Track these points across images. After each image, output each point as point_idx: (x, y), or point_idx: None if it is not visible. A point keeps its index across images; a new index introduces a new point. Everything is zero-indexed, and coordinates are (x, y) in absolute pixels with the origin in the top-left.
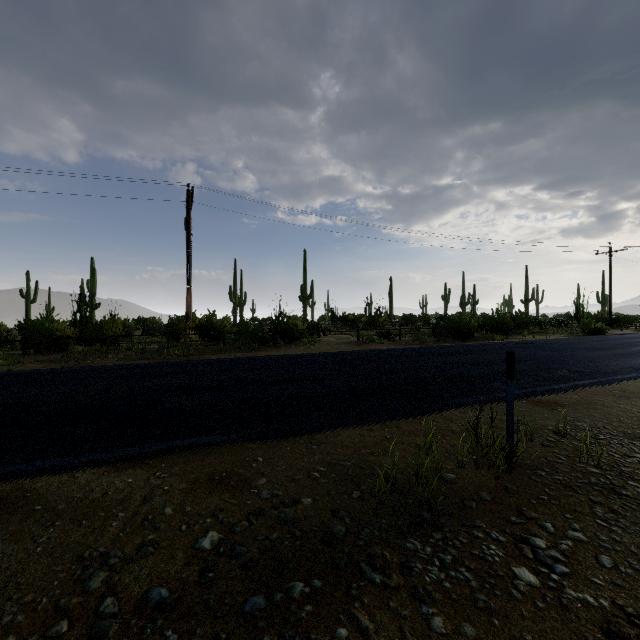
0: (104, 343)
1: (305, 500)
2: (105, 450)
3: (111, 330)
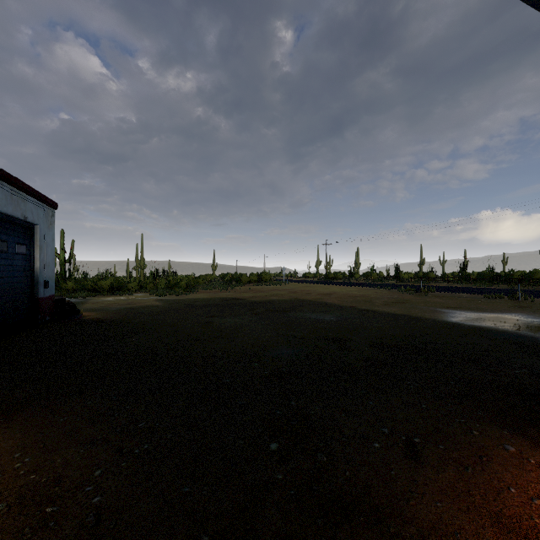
0: (530, 282)
1: (478, 297)
2: (468, 293)
3: (533, 276)
